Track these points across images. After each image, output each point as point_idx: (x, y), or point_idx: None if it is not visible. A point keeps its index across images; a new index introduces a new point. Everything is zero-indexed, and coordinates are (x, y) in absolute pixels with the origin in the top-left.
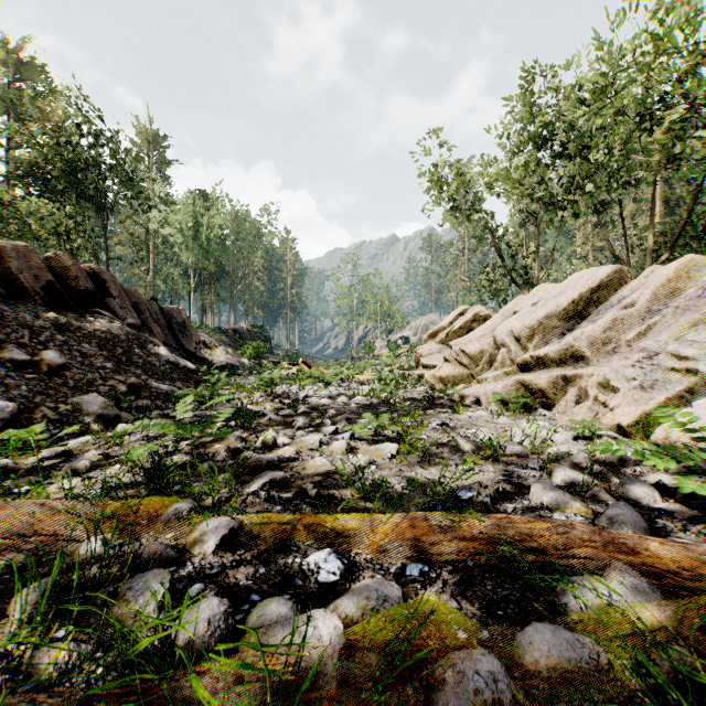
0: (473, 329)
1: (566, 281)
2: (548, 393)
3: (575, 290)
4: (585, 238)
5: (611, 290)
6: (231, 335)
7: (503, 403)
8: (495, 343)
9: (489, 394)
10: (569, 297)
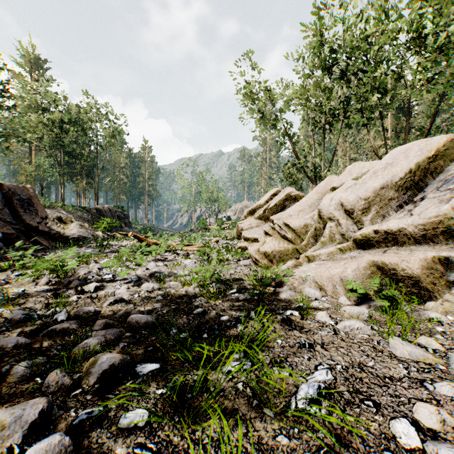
0: (286, 206)
1: (390, 154)
2: (420, 281)
3: (409, 160)
4: (344, 152)
5: (447, 160)
6: (93, 213)
7: (357, 292)
8: (320, 217)
9: (335, 279)
10: (404, 166)
